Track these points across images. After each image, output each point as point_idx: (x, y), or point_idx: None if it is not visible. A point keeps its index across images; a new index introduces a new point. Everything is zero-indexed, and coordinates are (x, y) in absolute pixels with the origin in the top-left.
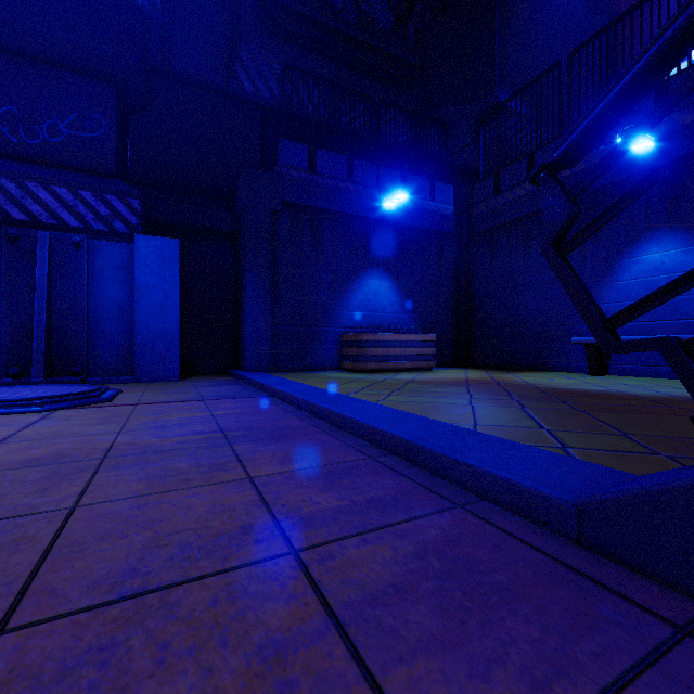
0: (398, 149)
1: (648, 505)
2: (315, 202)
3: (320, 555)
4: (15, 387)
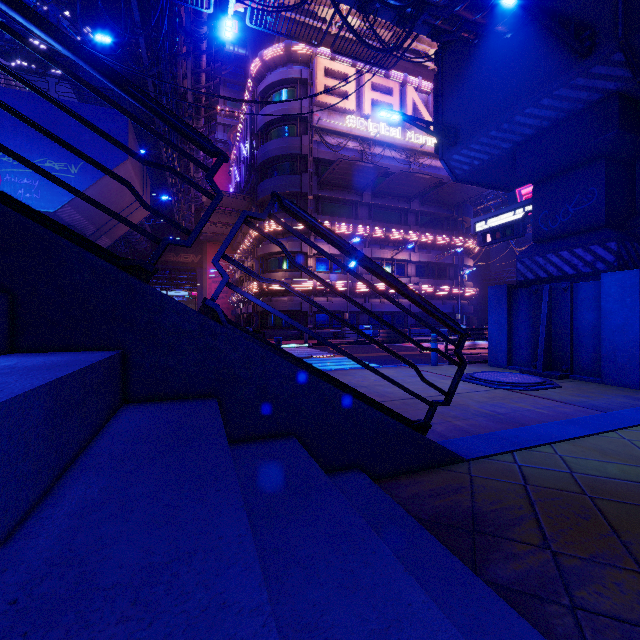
0: None
1: None
2: None
3: None
4: (517, 374)
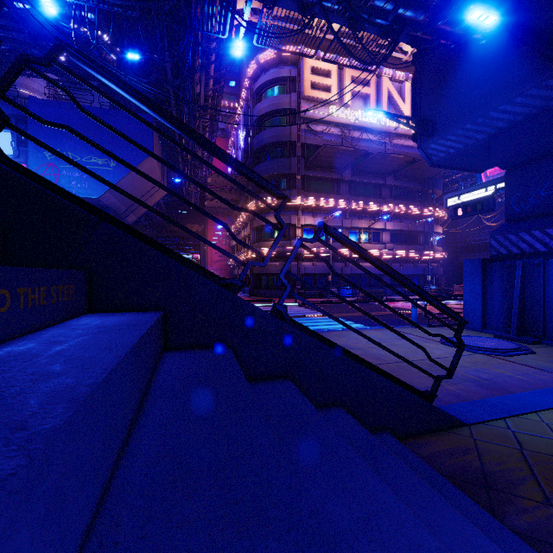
0: None
1: None
2: None
3: None
4: (492, 339)
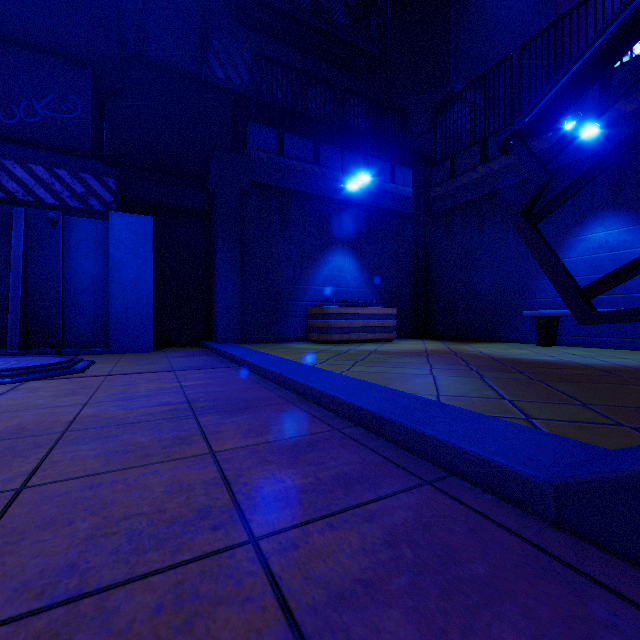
0: (361, 134)
1: (638, 489)
2: (282, 183)
3: (282, 544)
4: None
